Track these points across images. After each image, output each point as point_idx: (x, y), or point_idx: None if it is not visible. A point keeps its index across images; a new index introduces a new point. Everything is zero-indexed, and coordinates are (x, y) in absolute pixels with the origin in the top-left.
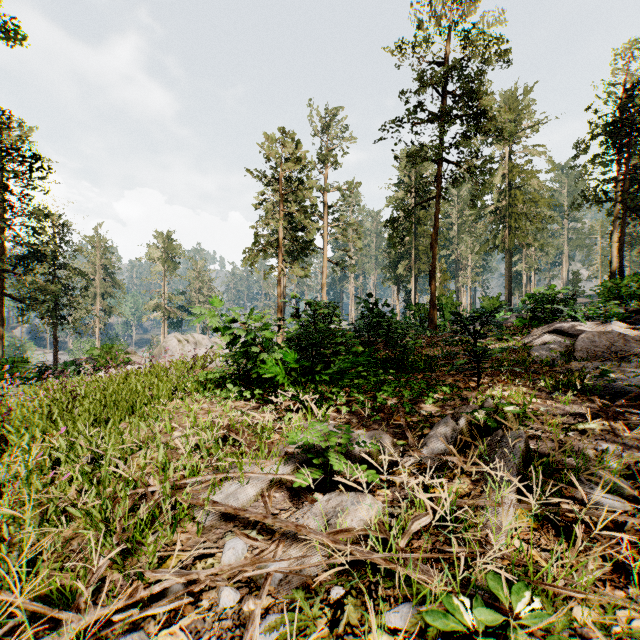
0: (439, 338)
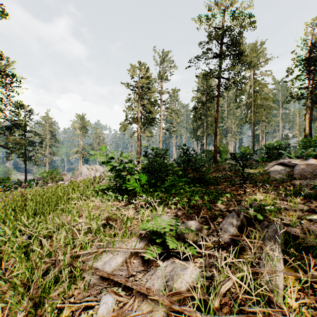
0: (219, 167)
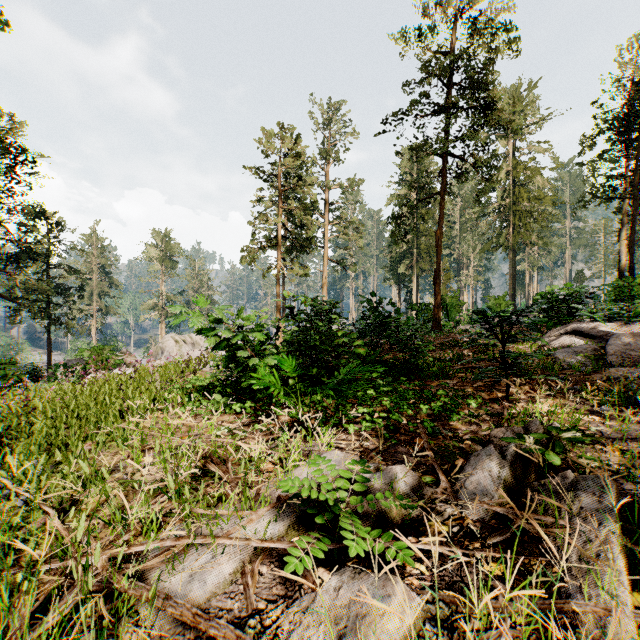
0: (446, 339)
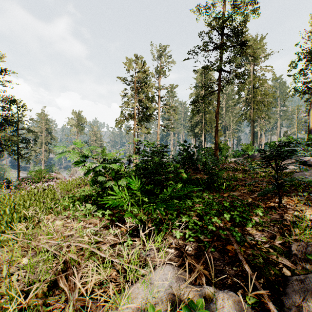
0: (223, 166)
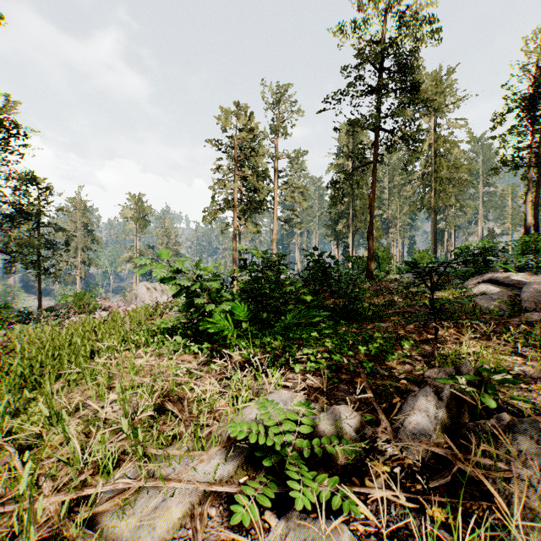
0: (378, 287)
